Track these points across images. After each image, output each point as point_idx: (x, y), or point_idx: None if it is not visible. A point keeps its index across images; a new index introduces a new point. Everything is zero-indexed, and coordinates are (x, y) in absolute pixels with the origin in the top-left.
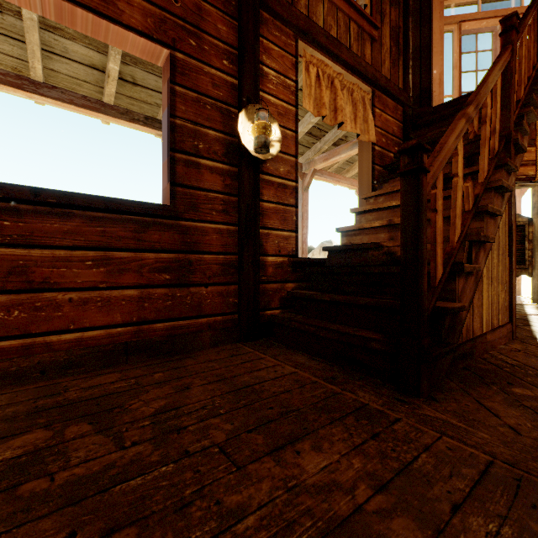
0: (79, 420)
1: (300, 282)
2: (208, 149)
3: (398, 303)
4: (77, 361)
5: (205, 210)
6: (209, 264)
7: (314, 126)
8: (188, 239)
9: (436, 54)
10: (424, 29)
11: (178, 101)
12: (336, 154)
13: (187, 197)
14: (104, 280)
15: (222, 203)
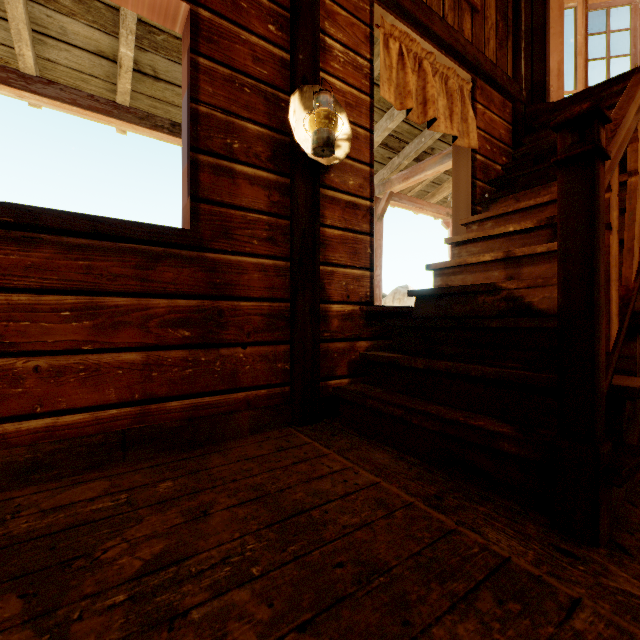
0: (7, 588)
1: (376, 340)
2: (247, 150)
3: (539, 376)
4: (47, 461)
5: (242, 238)
6: (248, 315)
7: (391, 135)
8: (218, 278)
9: (554, 36)
10: (537, 5)
11: (203, 79)
12: (420, 170)
13: (216, 219)
14: (90, 339)
15: (267, 227)
